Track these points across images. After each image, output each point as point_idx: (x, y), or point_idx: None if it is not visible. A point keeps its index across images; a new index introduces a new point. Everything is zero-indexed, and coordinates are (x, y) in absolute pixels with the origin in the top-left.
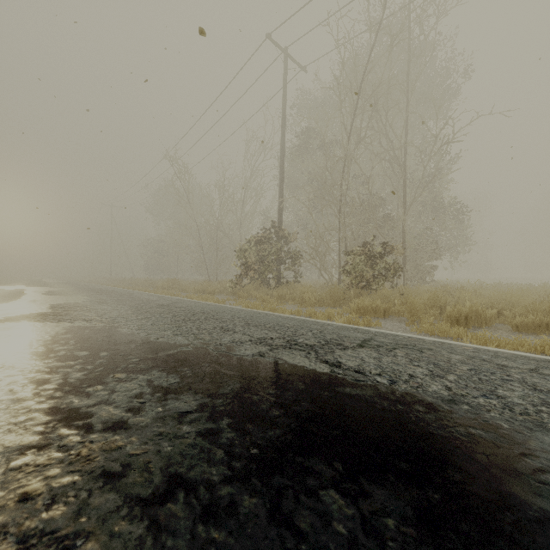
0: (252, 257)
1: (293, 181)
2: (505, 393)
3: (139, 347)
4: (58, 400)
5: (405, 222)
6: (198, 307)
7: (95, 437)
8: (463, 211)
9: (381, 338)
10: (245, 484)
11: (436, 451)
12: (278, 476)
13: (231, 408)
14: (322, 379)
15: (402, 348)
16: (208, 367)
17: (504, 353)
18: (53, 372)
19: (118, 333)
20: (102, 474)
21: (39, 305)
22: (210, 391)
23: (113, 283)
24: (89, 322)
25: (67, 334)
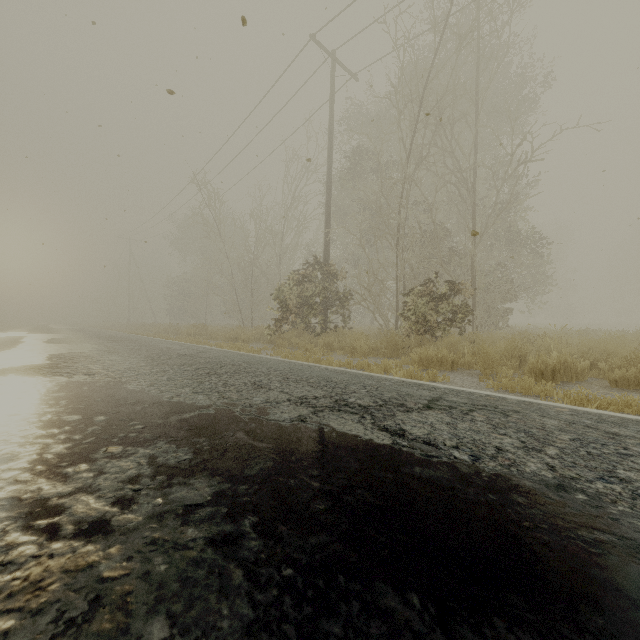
0: (293, 298)
1: (342, 210)
2: (629, 474)
3: (147, 409)
4: (21, 486)
5: (475, 256)
6: (227, 357)
7: (59, 548)
8: (543, 245)
9: (452, 396)
10: (271, 635)
11: (556, 572)
12: (323, 619)
13: (258, 499)
14: (382, 454)
15: (481, 410)
16: (232, 437)
17: (609, 417)
18: (27, 444)
19: (123, 391)
20: (53, 616)
21: (36, 355)
22: (232, 472)
23: (131, 329)
24: (91, 377)
25: (59, 392)
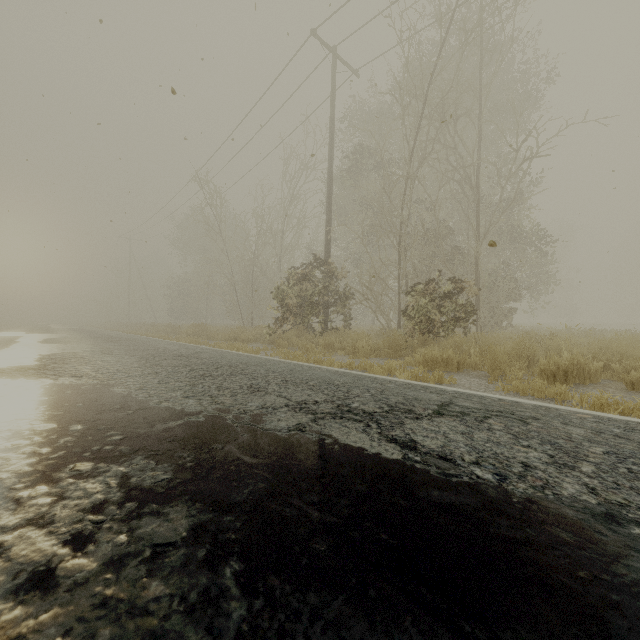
0: (293, 297)
1: (343, 208)
2: None
3: (130, 416)
4: None
5: (479, 254)
6: (224, 358)
7: None
8: (547, 243)
9: (463, 401)
10: None
11: None
12: None
13: (245, 535)
14: (392, 472)
15: (496, 417)
16: (220, 450)
17: (638, 424)
18: None
19: (109, 395)
20: None
21: (26, 356)
22: (216, 497)
23: (131, 329)
24: (78, 379)
25: (39, 396)
